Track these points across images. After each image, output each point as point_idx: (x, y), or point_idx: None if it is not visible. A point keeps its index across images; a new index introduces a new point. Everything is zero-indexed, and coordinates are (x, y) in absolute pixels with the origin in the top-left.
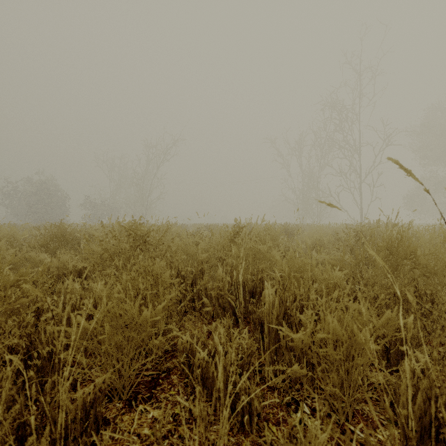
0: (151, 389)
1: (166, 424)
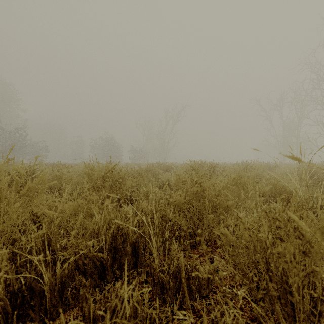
0: None
1: None
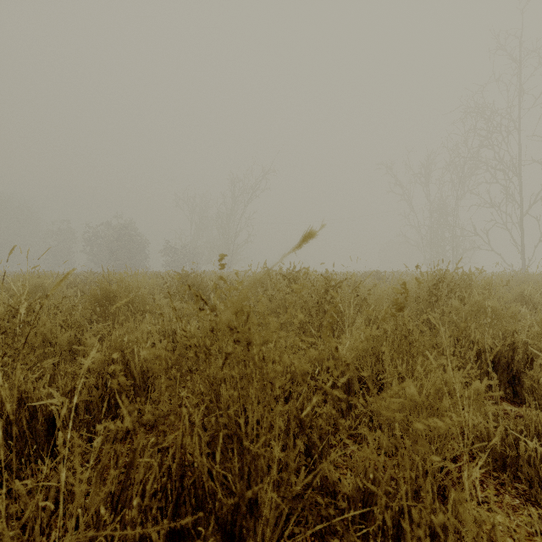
0: (456, 483)
1: (531, 536)
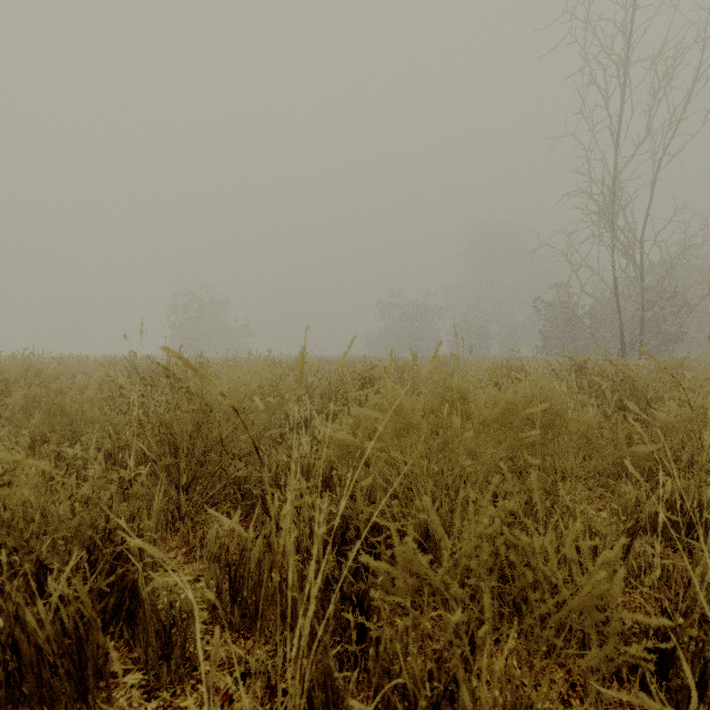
0: None
1: None
